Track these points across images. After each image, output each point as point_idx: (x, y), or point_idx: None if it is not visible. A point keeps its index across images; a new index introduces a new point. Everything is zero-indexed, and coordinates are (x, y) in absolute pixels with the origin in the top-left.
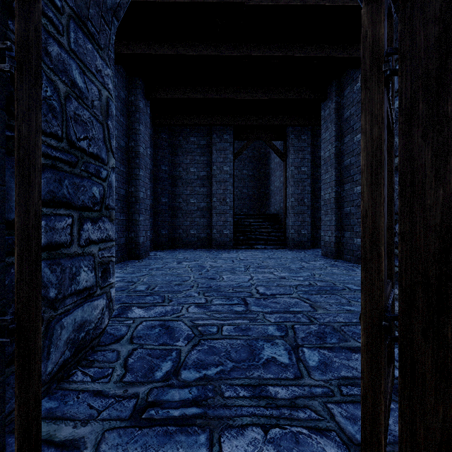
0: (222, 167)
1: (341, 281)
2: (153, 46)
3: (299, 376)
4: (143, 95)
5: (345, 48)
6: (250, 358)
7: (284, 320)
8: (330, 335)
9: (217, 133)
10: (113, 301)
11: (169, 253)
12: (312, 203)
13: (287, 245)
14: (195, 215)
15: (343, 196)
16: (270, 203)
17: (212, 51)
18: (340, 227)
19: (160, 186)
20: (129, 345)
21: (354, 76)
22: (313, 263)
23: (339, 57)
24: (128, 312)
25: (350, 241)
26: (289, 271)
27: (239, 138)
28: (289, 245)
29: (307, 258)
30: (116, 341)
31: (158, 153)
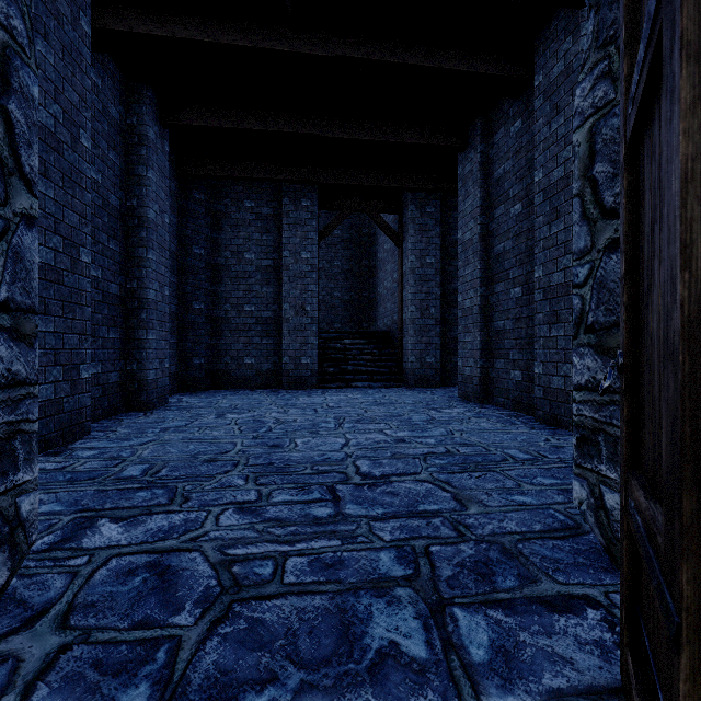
0: (298, 252)
1: (497, 444)
2: (169, 23)
3: (455, 700)
4: (154, 117)
5: (499, 61)
6: (341, 651)
7: (409, 536)
8: (500, 566)
9: (290, 196)
10: (28, 524)
11: (206, 397)
12: (443, 315)
13: (403, 381)
14: (254, 333)
15: (493, 303)
16: (377, 315)
17: (278, 44)
18: (487, 352)
19: (191, 281)
20: (54, 636)
21: (510, 111)
22: (448, 411)
23: (489, 75)
24: (84, 534)
25: (504, 375)
26: (410, 427)
27: (328, 207)
28: (408, 381)
29: (437, 403)
30: (26, 624)
31: (187, 225)
